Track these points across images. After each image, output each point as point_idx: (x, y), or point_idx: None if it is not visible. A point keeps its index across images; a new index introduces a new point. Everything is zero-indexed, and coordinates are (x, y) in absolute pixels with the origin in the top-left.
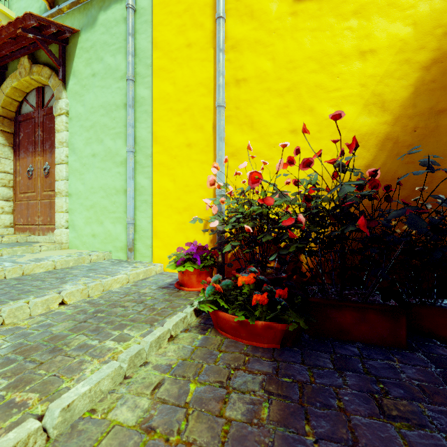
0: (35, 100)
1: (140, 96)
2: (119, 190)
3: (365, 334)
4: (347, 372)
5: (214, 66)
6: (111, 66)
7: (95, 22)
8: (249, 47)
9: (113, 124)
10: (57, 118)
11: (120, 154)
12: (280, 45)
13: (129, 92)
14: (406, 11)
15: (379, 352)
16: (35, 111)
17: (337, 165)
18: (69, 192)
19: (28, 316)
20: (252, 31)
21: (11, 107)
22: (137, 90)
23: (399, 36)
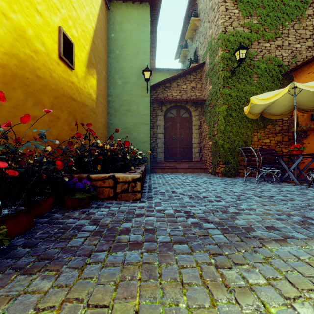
0: None
1: None
2: None
3: (18, 230)
4: (39, 244)
5: None
6: None
7: None
8: None
9: None
10: None
11: None
12: None
13: None
14: None
15: (30, 233)
16: None
17: None
18: None
19: None
20: None
21: None
22: None
23: None
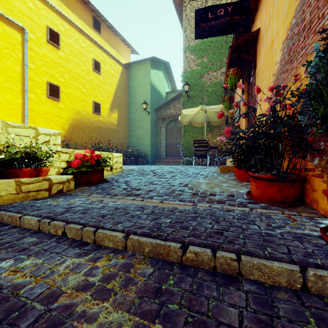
0: None
1: None
2: None
3: None
4: None
5: (22, 101)
6: None
7: None
8: (34, 102)
9: None
10: None
11: None
12: (43, 106)
13: None
14: (68, 113)
15: None
16: None
17: (63, 140)
18: None
19: None
20: (35, 98)
21: None
22: None
23: (66, 117)
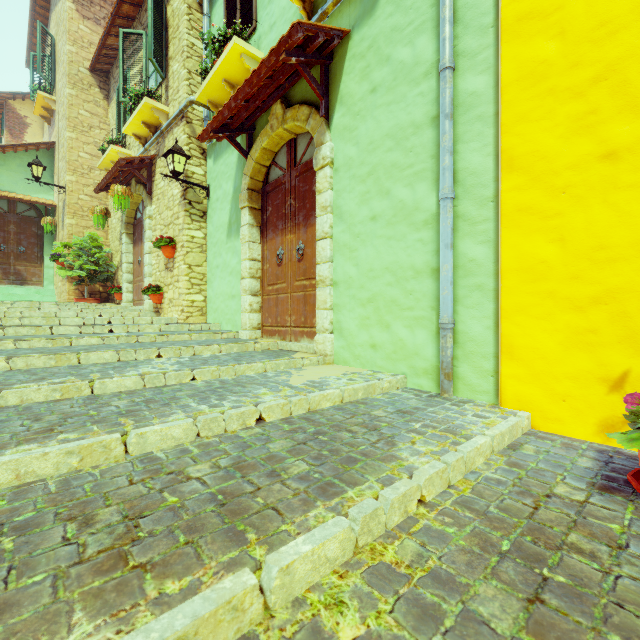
0: (286, 159)
1: (466, 92)
2: (421, 270)
3: None
4: None
5: None
6: (405, 63)
7: (375, 4)
8: None
9: (409, 160)
10: (318, 173)
11: (422, 208)
12: None
13: (446, 92)
14: None
15: None
16: (285, 174)
17: None
18: (334, 279)
19: (383, 528)
20: None
21: (259, 176)
22: (458, 84)
23: None
